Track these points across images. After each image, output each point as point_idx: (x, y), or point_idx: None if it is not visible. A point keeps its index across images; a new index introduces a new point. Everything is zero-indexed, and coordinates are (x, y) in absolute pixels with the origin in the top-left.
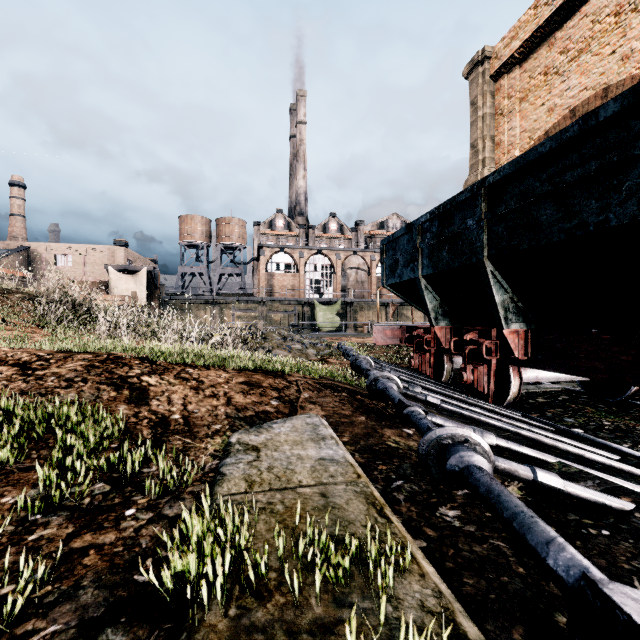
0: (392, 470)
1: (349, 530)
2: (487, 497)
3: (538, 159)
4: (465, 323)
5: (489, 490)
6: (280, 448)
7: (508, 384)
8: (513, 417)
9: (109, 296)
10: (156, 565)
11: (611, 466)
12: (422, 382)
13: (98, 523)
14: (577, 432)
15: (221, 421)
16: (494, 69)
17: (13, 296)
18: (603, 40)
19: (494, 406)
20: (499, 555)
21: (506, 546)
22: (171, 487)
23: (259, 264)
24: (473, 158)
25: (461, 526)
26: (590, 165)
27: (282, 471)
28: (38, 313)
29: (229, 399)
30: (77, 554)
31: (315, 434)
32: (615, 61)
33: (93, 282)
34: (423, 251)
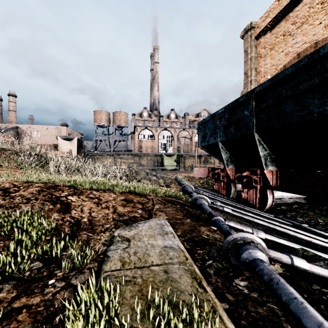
0: (206, 253)
1: (181, 297)
2: (269, 284)
3: (284, 77)
4: (243, 166)
5: (270, 279)
6: (142, 239)
7: (266, 199)
8: (270, 218)
9: (58, 152)
10: (62, 321)
11: (327, 247)
12: (220, 198)
13: (31, 289)
14: (305, 226)
15: (110, 222)
16: (256, 33)
17: (6, 152)
18: (315, 17)
19: (259, 211)
20: (274, 315)
21: (278, 308)
22: (77, 265)
23: (134, 135)
24: (245, 80)
25: (249, 293)
26: (314, 80)
27: (142, 255)
28: (18, 161)
29: (115, 209)
30: (15, 312)
31: (162, 230)
32: (321, 28)
33: (50, 145)
34: (220, 128)
